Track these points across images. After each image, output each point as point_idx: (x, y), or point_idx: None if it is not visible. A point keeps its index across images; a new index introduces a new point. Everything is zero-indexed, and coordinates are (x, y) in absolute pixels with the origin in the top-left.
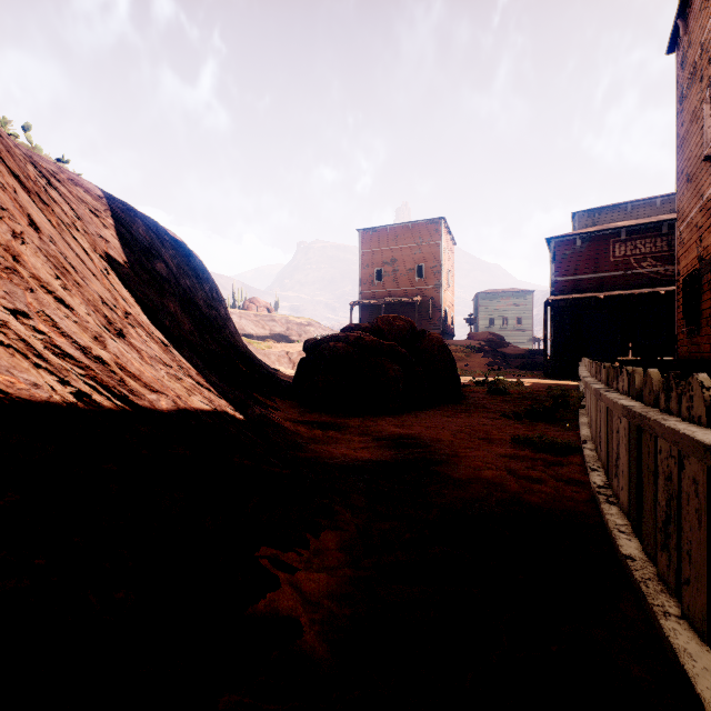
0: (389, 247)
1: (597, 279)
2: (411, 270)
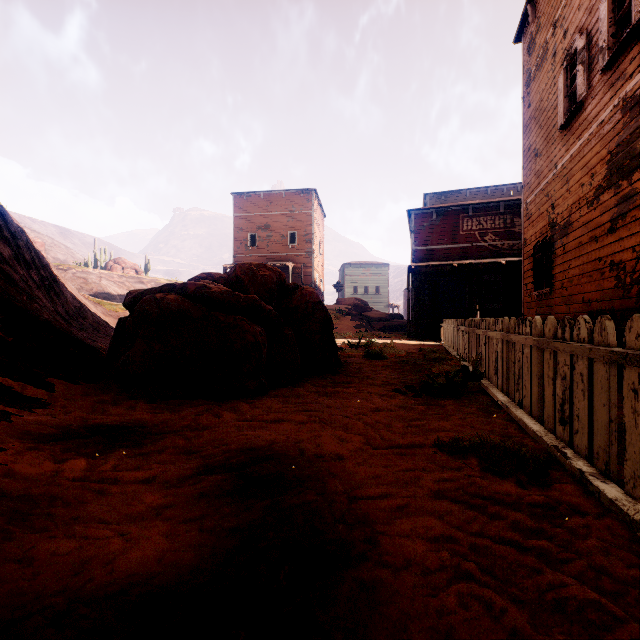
0: (263, 212)
1: (449, 249)
2: (285, 237)
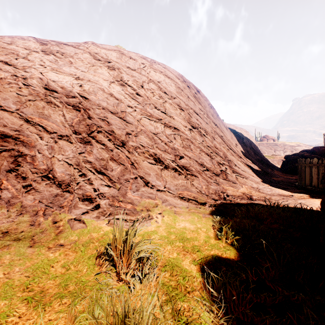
0: None
1: None
2: None
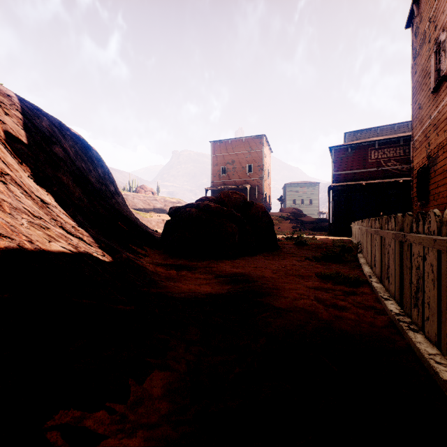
0: (230, 153)
1: (360, 173)
2: (244, 168)
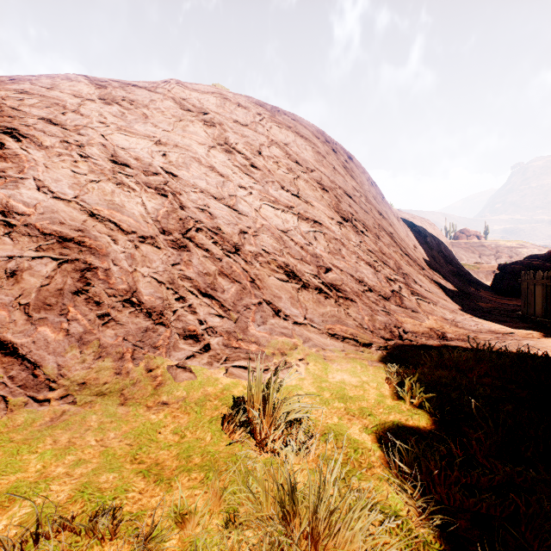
0: None
1: None
2: None
